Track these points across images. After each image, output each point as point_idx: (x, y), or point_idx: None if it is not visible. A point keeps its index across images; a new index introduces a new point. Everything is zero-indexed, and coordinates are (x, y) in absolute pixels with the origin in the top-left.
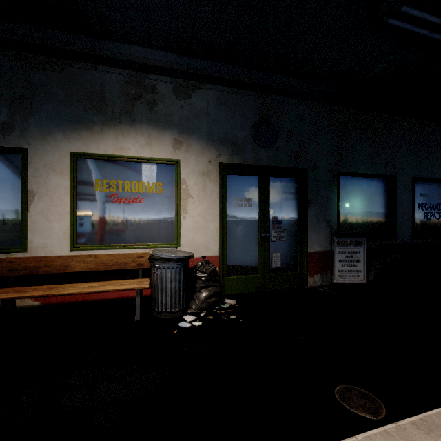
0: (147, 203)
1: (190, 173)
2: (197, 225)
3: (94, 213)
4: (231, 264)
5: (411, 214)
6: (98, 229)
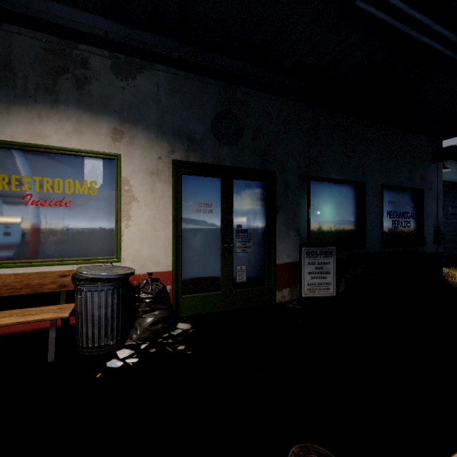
0: (76, 207)
1: (135, 171)
2: (144, 235)
3: None
4: (187, 280)
5: (380, 222)
6: (4, 240)
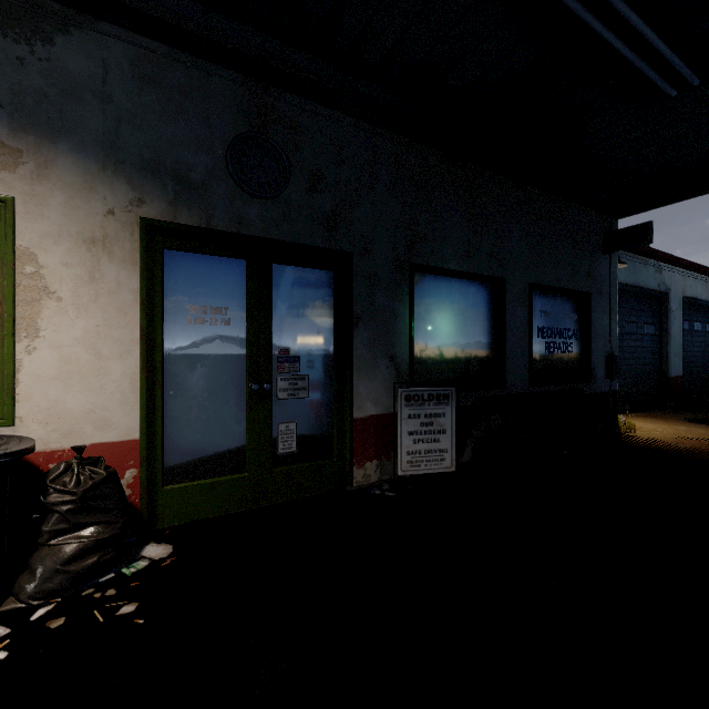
0: None
1: (49, 237)
2: (72, 368)
3: None
4: (176, 455)
5: (528, 345)
6: None
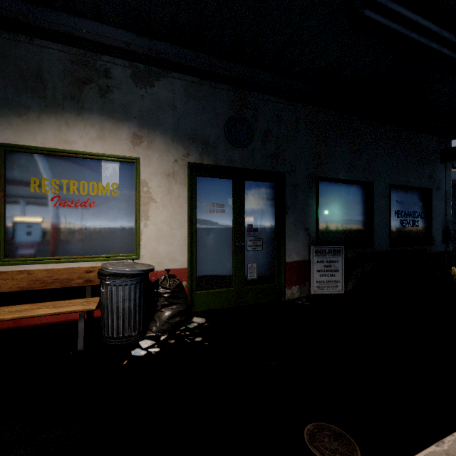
0: (99, 208)
1: (153, 174)
2: (161, 234)
3: (29, 220)
4: (201, 277)
5: (388, 222)
6: (35, 238)
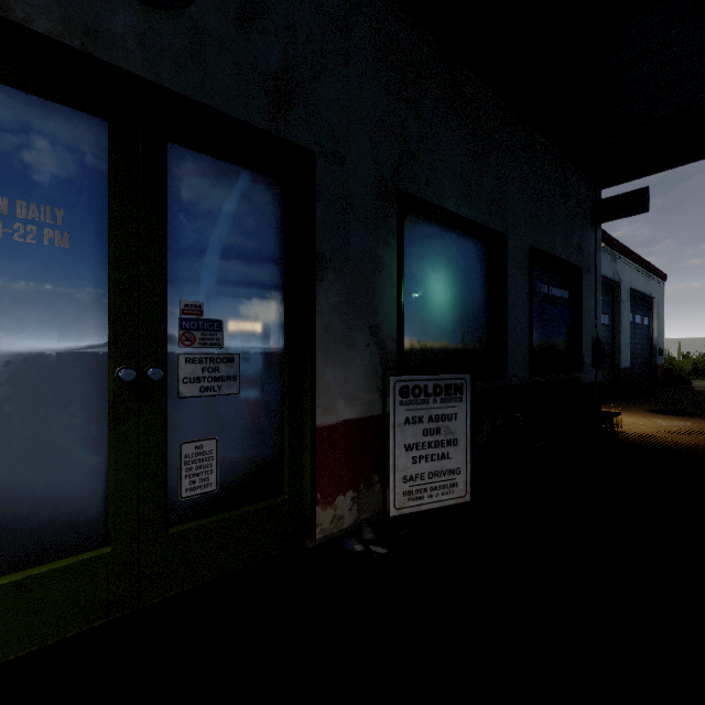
0: None
1: None
2: None
3: None
4: None
5: (528, 323)
6: None
